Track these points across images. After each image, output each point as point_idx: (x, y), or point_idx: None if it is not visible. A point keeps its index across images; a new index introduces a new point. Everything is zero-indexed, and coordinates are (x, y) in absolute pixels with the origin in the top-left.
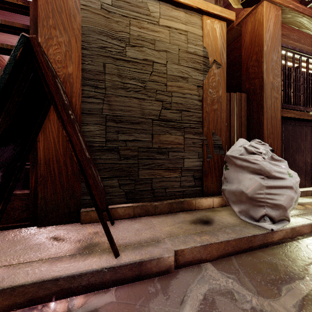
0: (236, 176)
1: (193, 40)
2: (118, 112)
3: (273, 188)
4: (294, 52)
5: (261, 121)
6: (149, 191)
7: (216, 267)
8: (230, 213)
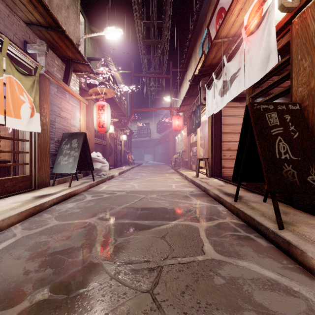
0: None
1: None
2: None
3: None
4: None
5: None
6: None
7: None
8: None
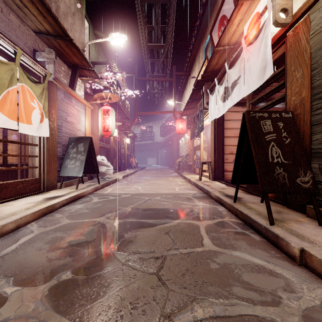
0: None
1: None
2: None
3: None
4: None
5: None
6: None
7: None
8: None
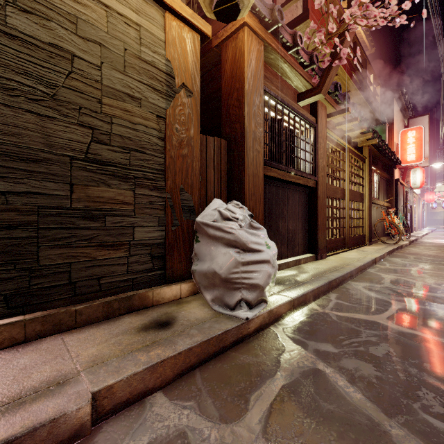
0: (209, 251)
1: (150, 43)
2: None
3: (250, 264)
4: (276, 101)
5: (242, 178)
6: (64, 287)
7: (170, 395)
8: (202, 304)
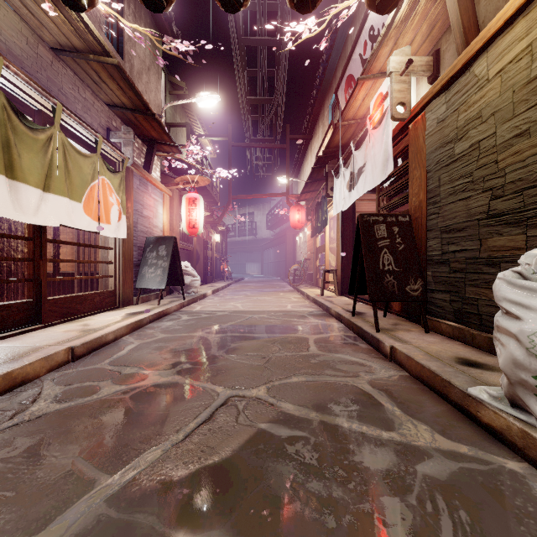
0: None
1: None
2: (447, 222)
3: (502, 332)
4: None
5: None
6: (476, 316)
7: (402, 375)
8: None
